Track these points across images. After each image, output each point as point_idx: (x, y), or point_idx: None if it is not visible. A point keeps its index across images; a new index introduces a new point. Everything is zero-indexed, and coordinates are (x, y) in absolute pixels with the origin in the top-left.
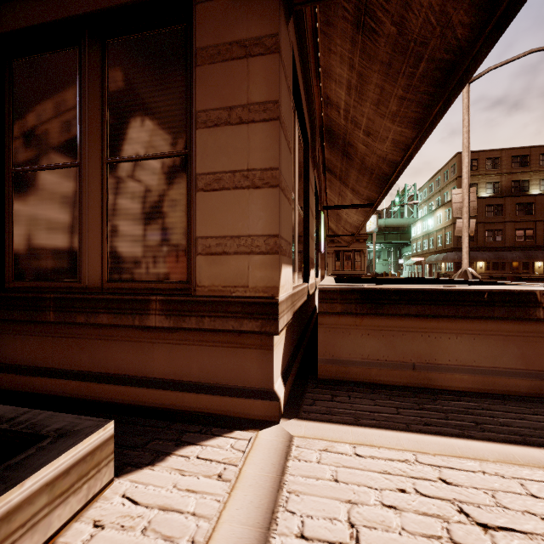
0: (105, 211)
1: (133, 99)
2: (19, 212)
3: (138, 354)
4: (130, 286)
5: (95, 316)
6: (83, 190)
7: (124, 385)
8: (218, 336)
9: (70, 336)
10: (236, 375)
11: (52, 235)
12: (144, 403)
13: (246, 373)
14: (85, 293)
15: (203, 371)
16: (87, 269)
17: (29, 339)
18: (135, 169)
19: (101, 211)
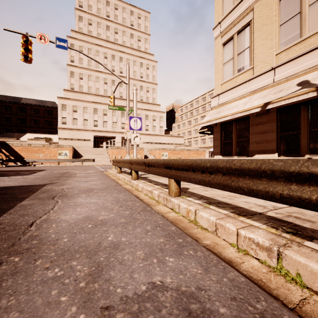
0: None
1: None
2: None
3: None
4: None
5: None
6: None
7: None
8: None
9: None
10: None
11: None
12: None
13: None
14: None
15: None
16: None
17: None
18: None
19: None
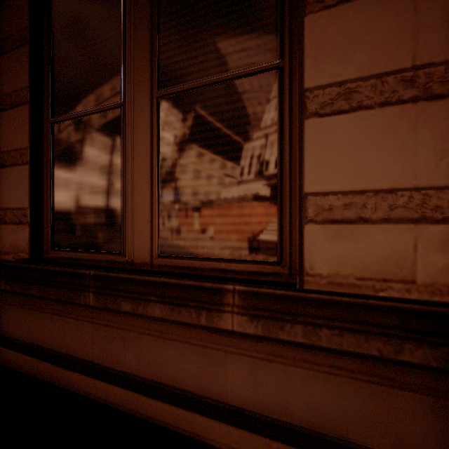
0: (156, 161)
1: (194, 2)
2: (57, 169)
3: (202, 365)
4: (189, 263)
5: (144, 305)
6: (128, 137)
7: (184, 408)
8: (342, 358)
9: (113, 325)
10: (379, 432)
11: (91, 195)
12: (214, 442)
13: (401, 433)
14: (131, 272)
15: (312, 412)
16: (133, 238)
17: (66, 322)
18: (196, 100)
19: (150, 162)
